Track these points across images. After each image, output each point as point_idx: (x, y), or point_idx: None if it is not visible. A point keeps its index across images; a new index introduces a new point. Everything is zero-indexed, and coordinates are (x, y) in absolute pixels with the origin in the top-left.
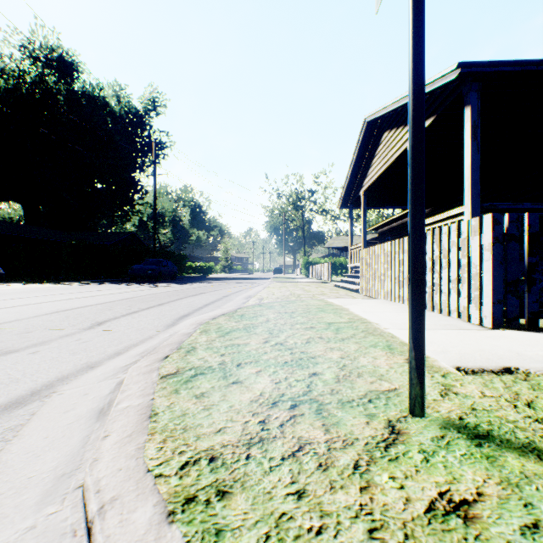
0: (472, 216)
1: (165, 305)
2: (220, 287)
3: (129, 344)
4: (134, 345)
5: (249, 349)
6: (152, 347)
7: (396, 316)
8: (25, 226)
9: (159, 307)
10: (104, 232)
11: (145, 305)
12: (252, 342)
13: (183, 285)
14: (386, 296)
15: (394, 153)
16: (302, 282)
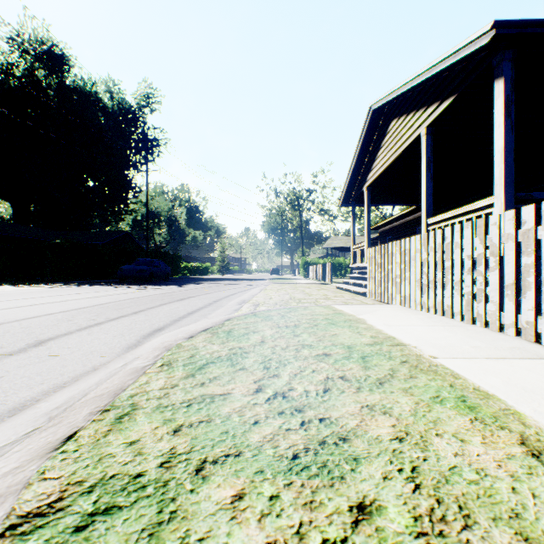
0: (505, 208)
1: (140, 313)
2: (213, 289)
3: (51, 384)
4: (56, 388)
5: (227, 410)
6: (81, 392)
7: (432, 332)
8: (12, 225)
9: (131, 316)
10: (97, 232)
11: (116, 314)
12: (236, 390)
13: (174, 287)
14: (403, 302)
15: (404, 142)
16: (301, 283)
